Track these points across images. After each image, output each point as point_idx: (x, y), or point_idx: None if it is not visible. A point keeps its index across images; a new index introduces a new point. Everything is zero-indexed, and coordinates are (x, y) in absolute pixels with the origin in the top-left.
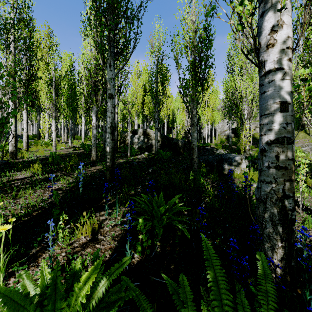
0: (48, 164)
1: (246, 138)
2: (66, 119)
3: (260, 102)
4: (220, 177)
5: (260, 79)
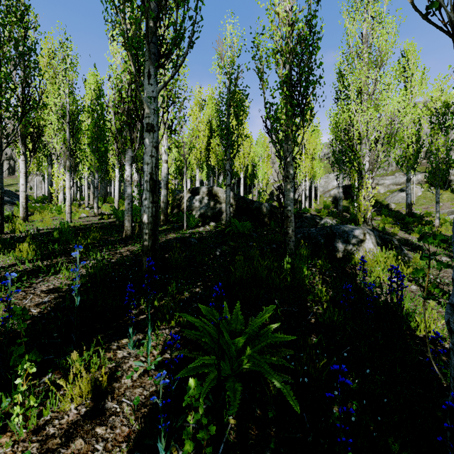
0: (51, 242)
1: (367, 201)
2: (92, 172)
3: None
4: (331, 264)
5: None
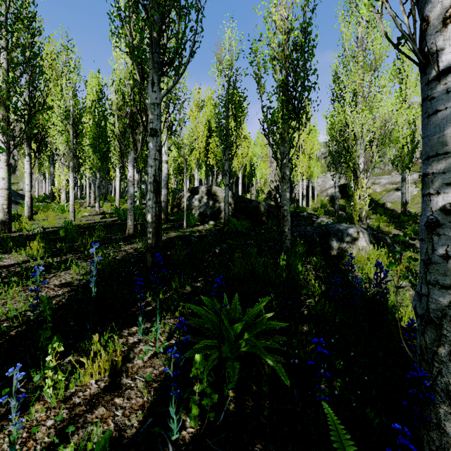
0: (57, 240)
1: (362, 200)
2: (93, 172)
3: (425, 131)
4: (326, 261)
5: (426, 88)
